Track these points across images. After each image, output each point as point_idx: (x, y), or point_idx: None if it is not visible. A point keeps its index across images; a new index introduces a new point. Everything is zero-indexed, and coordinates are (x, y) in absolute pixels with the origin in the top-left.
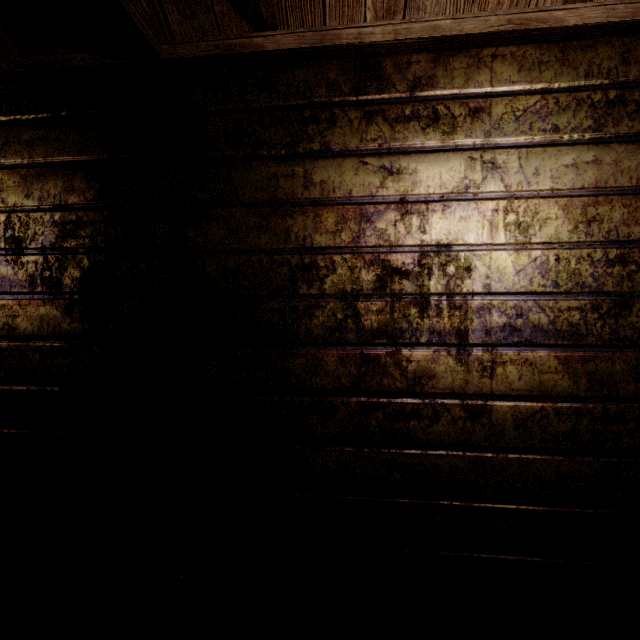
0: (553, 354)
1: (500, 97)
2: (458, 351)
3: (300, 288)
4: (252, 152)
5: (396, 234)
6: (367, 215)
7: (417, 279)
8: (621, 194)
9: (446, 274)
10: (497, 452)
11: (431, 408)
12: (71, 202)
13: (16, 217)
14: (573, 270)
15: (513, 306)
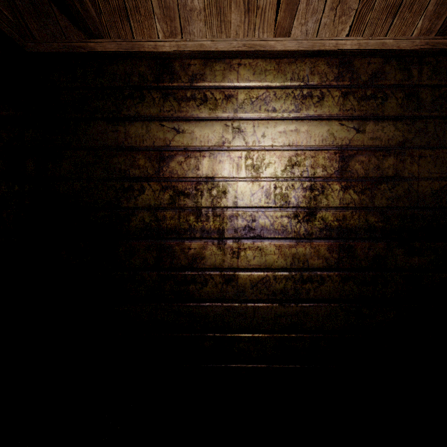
0: (273, 243)
1: (243, 89)
2: (218, 242)
3: (122, 203)
4: (91, 115)
5: (181, 170)
6: (164, 158)
7: (194, 198)
8: (310, 150)
9: (211, 195)
10: (241, 303)
11: (203, 277)
12: None
13: None
14: (284, 194)
15: (250, 215)
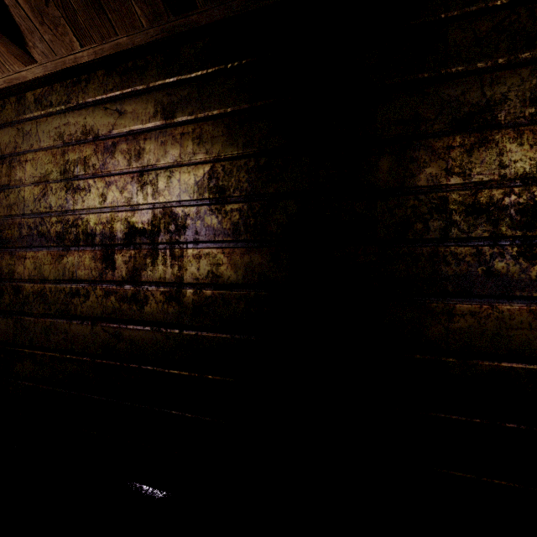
0: None
1: None
2: None
3: None
4: (517, 56)
5: None
6: None
7: None
8: None
9: None
10: None
11: None
12: (277, 145)
13: (220, 166)
14: None
15: None
